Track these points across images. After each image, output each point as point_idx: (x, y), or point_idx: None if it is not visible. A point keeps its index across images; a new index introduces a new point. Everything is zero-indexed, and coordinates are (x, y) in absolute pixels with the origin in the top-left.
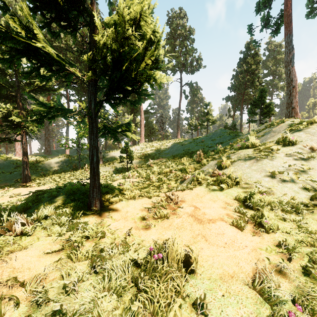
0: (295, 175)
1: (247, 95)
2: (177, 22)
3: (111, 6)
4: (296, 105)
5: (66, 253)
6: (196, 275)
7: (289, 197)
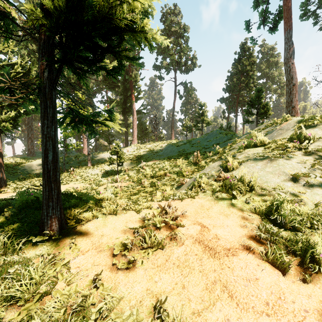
0: None
1: (242, 97)
2: (171, 19)
3: None
4: (297, 104)
5: None
6: None
7: None
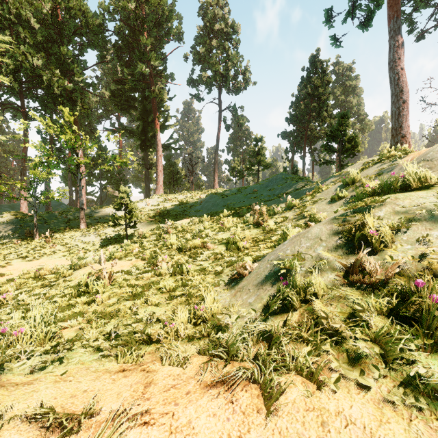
0: None
1: (311, 131)
2: (214, 12)
3: None
4: (409, 132)
5: None
6: None
7: None
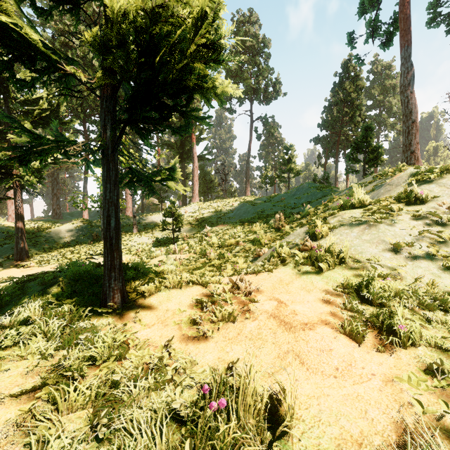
0: (432, 249)
1: (345, 136)
2: (246, 29)
3: None
4: (417, 148)
5: (49, 395)
6: (291, 440)
7: (426, 284)
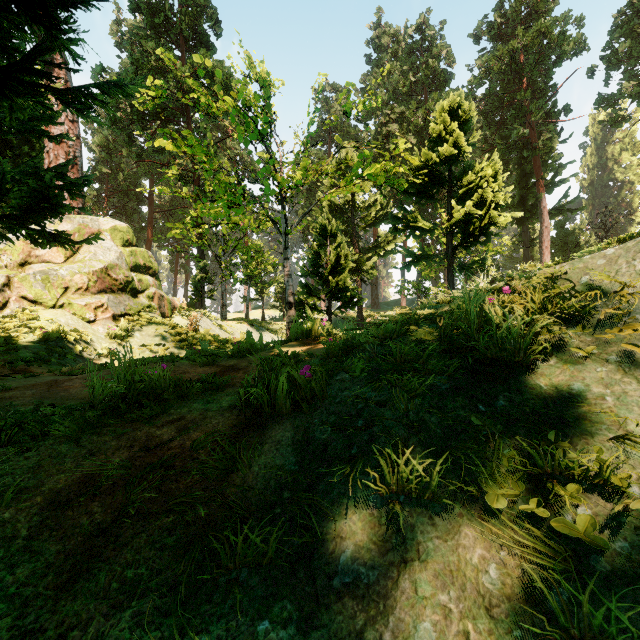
0: None
1: None
2: None
3: (475, 34)
4: None
5: None
6: None
7: None
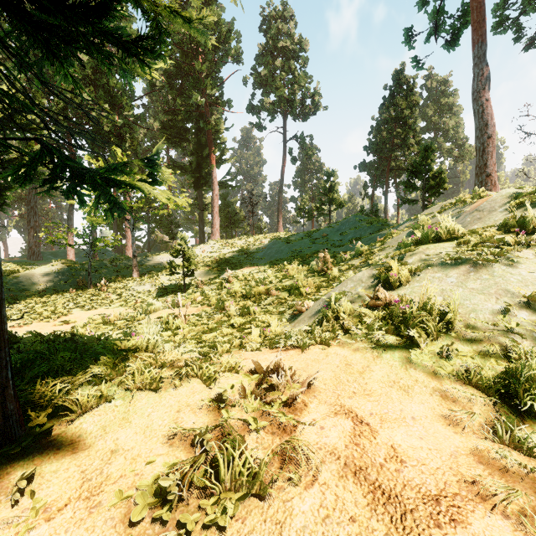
0: None
1: (396, 162)
2: (278, 27)
3: None
4: (494, 170)
5: None
6: None
7: None
